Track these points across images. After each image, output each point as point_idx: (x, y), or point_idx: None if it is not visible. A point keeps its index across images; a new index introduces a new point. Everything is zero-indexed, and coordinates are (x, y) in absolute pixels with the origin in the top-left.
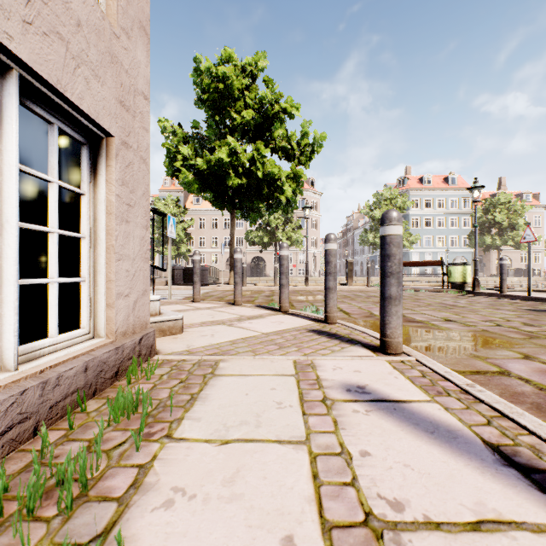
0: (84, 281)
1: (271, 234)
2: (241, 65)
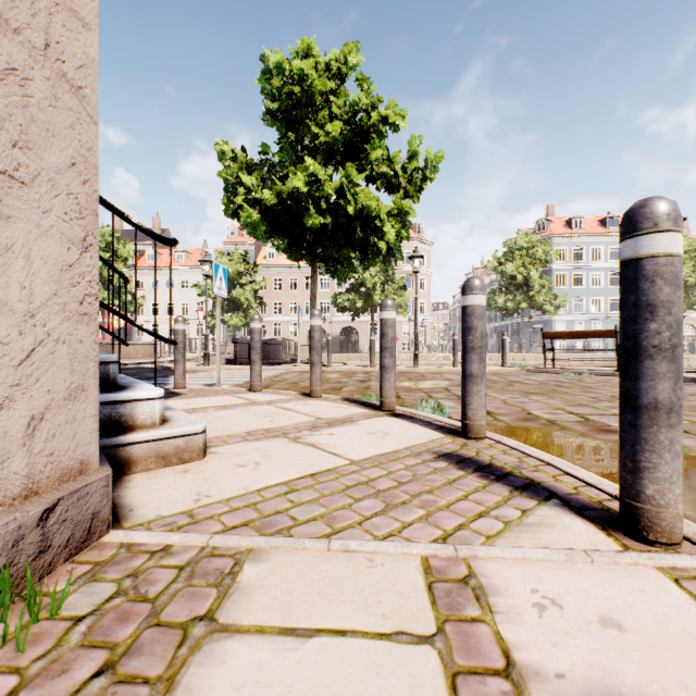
0: None
1: (366, 296)
2: (325, 61)
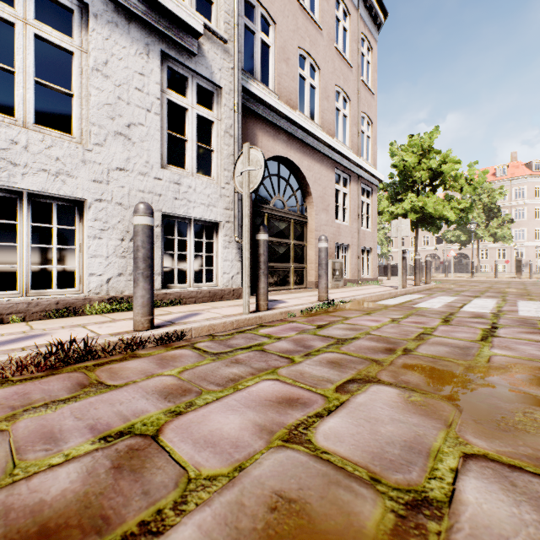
0: (369, 269)
1: (470, 232)
2: (420, 141)
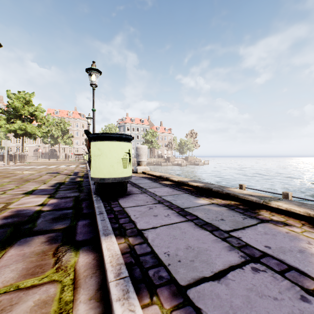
0: None
1: (56, 139)
2: (25, 96)
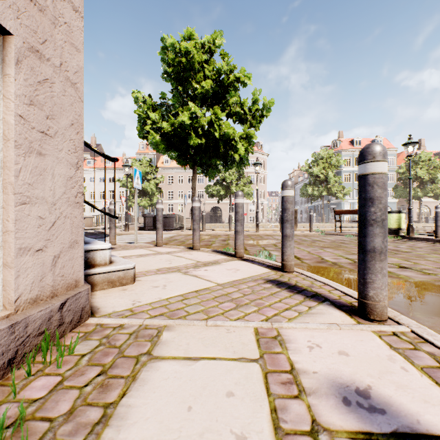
0: None
1: (227, 188)
2: (201, 42)
